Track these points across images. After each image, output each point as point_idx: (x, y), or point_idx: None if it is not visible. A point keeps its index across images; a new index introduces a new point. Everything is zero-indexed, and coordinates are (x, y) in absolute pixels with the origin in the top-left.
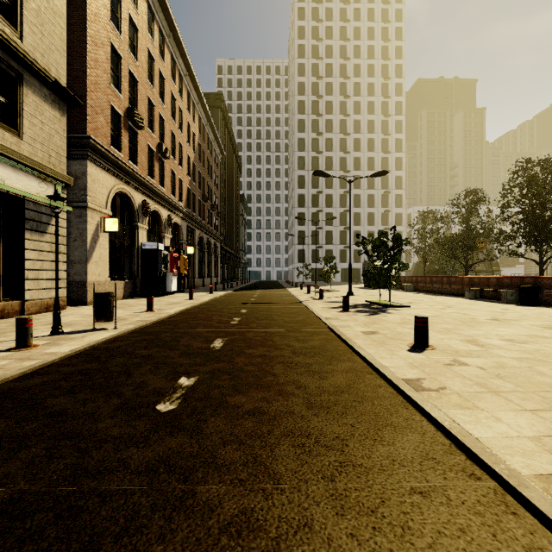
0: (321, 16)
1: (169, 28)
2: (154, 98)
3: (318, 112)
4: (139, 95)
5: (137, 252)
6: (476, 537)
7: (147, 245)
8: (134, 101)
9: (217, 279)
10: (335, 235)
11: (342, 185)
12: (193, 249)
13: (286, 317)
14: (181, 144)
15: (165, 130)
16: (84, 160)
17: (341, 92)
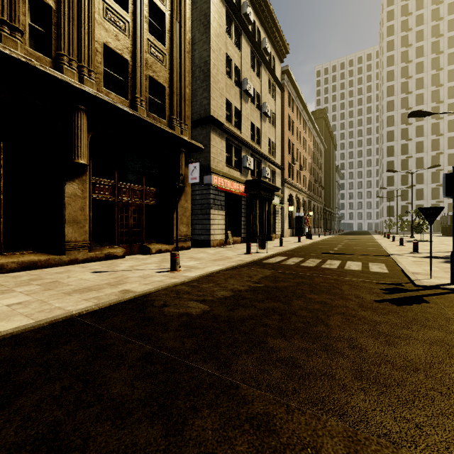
0: (410, 10)
1: (303, 107)
2: (298, 146)
3: (407, 90)
4: (294, 150)
5: (293, 217)
6: (375, 249)
7: (297, 214)
8: (292, 153)
9: (321, 229)
10: (426, 191)
11: (434, 148)
12: (312, 213)
13: (364, 242)
14: (306, 159)
15: (301, 157)
16: (283, 187)
17: (432, 67)
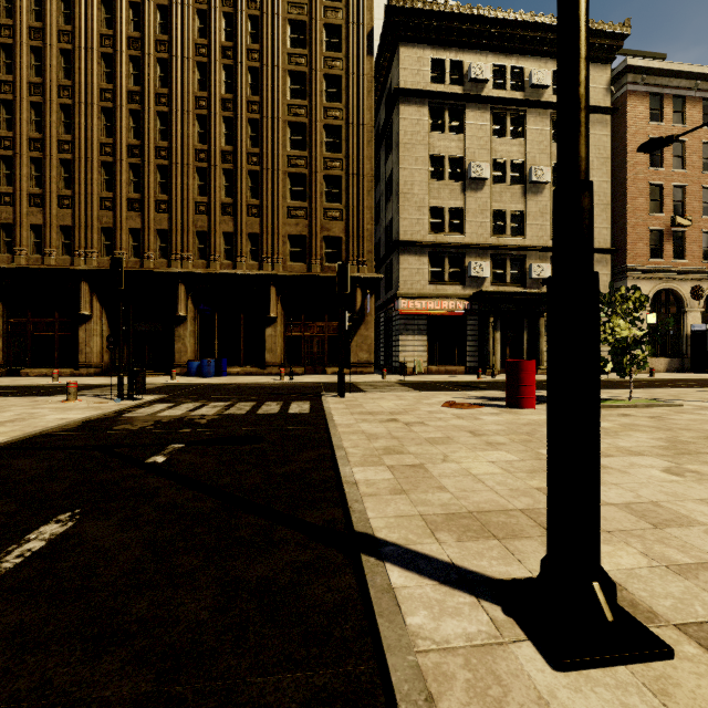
0: None
1: None
2: None
3: None
4: (687, 196)
5: (685, 333)
6: None
7: (695, 326)
8: (681, 204)
9: None
10: None
11: None
12: None
13: None
14: None
15: None
16: (625, 280)
17: None
